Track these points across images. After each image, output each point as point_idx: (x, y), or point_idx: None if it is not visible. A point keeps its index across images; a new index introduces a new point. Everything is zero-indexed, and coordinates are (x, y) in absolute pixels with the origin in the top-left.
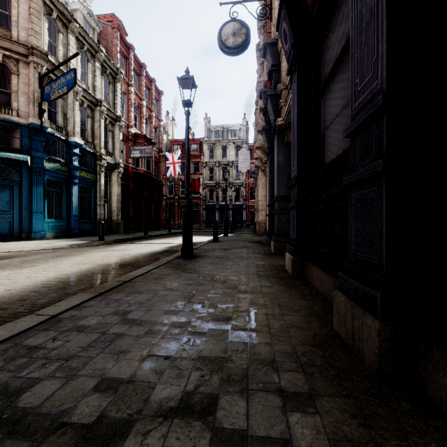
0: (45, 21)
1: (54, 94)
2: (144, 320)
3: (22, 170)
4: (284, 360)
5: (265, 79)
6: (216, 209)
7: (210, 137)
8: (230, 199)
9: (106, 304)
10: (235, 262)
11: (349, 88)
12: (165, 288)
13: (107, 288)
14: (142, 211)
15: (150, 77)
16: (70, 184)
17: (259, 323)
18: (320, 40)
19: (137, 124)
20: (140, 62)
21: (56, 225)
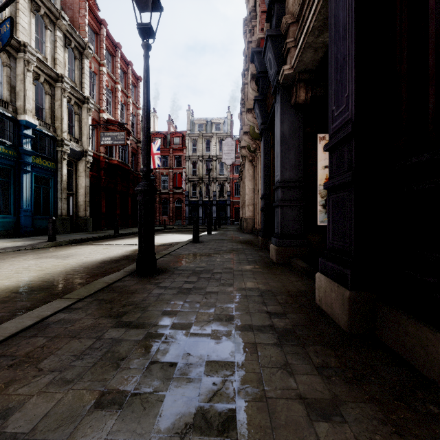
0: None
1: None
2: None
3: None
4: None
5: (258, 36)
6: (199, 205)
7: (193, 130)
8: (214, 194)
9: None
10: (222, 286)
11: None
12: None
13: None
14: (116, 207)
15: (126, 59)
16: (19, 171)
17: None
18: None
19: (111, 110)
20: (114, 41)
21: None
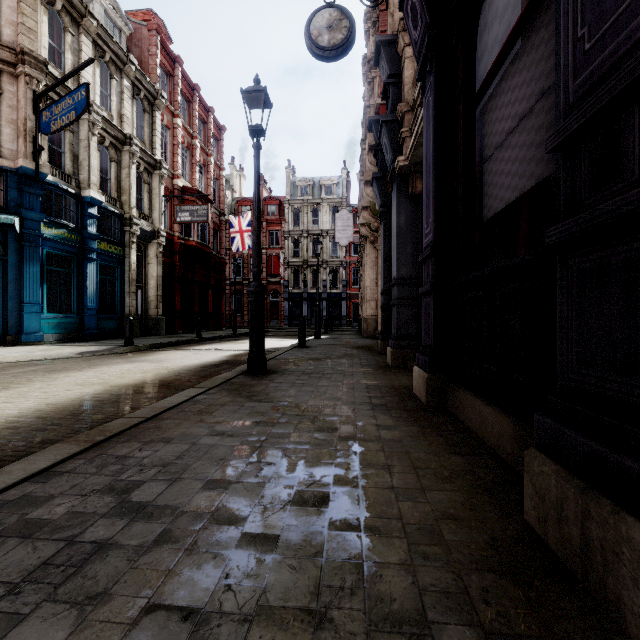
0: (44, 13)
1: (55, 123)
2: (160, 506)
3: (6, 239)
4: (446, 619)
5: (376, 102)
6: (303, 299)
7: (295, 194)
8: (324, 285)
9: (98, 468)
10: (333, 382)
11: (537, 79)
12: (214, 431)
13: (109, 433)
14: (194, 302)
15: (206, 104)
16: (83, 260)
17: (382, 511)
18: (476, 14)
19: (187, 174)
20: (190, 82)
21: (62, 323)
